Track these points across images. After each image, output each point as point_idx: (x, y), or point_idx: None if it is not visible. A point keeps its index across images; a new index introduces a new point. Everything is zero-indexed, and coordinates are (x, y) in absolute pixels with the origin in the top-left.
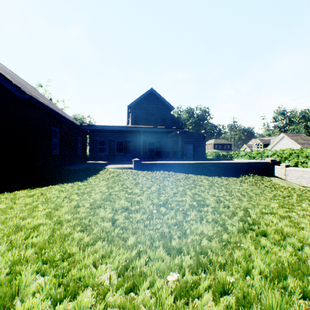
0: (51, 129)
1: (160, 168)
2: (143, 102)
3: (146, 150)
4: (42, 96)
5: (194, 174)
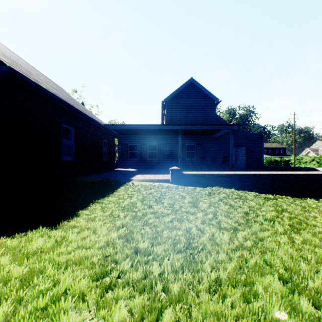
0: (60, 127)
1: (210, 181)
2: (180, 96)
3: (183, 156)
4: (64, 92)
5: (266, 191)
